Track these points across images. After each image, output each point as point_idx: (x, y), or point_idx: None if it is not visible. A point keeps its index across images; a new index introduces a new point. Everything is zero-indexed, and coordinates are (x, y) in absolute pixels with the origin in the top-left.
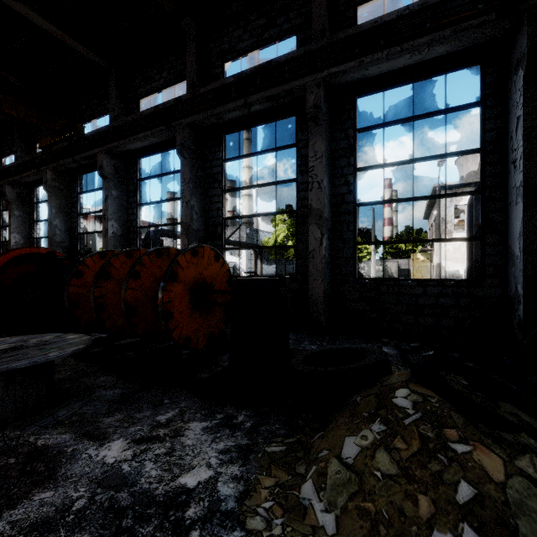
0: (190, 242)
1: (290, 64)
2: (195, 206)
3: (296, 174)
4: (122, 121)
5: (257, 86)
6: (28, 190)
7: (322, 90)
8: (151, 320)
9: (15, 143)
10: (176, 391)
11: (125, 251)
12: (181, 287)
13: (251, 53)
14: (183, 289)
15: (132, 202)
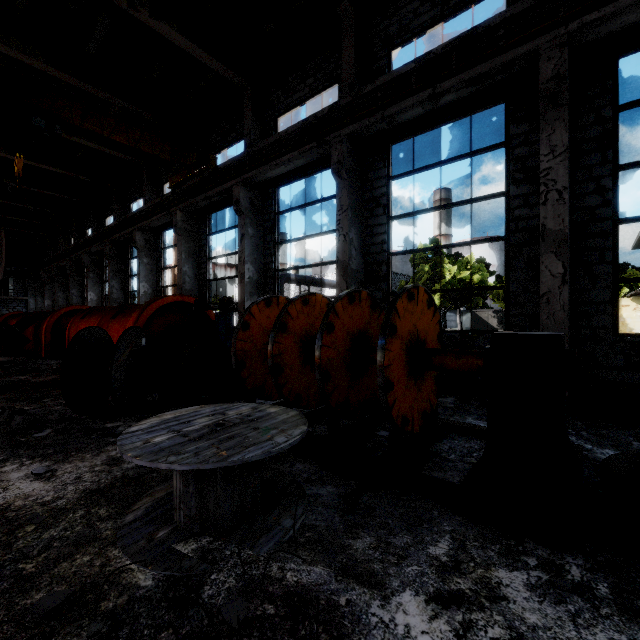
0: (348, 285)
1: (508, 25)
2: (353, 240)
3: (506, 184)
4: (261, 144)
5: (451, 67)
6: (156, 235)
7: (567, 52)
8: (343, 389)
9: (144, 186)
10: (415, 499)
11: (301, 296)
12: (398, 345)
13: (430, 29)
14: (400, 347)
15: (268, 241)
